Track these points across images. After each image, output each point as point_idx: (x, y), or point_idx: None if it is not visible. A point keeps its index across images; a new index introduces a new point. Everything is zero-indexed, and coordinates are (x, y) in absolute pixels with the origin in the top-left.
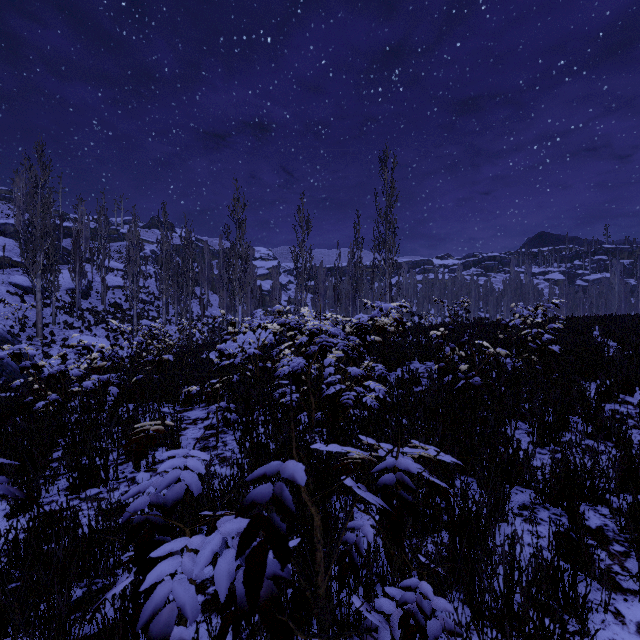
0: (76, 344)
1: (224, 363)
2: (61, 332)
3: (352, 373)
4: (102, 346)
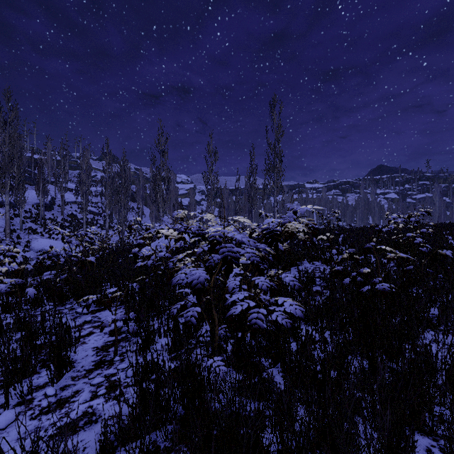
0: (36, 245)
1: (139, 264)
2: (26, 236)
3: (260, 284)
4: (17, 251)
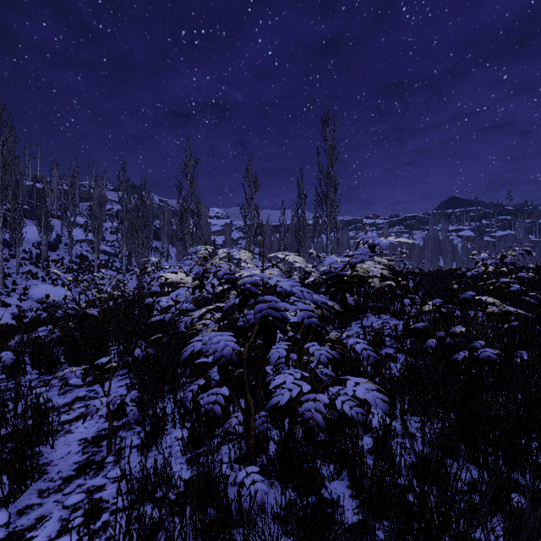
0: (35, 293)
1: (154, 319)
2: (24, 281)
3: (316, 355)
4: None
